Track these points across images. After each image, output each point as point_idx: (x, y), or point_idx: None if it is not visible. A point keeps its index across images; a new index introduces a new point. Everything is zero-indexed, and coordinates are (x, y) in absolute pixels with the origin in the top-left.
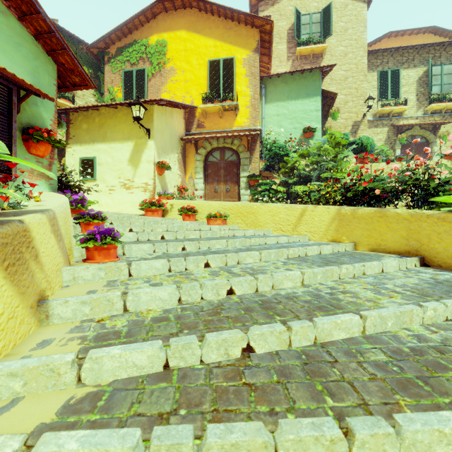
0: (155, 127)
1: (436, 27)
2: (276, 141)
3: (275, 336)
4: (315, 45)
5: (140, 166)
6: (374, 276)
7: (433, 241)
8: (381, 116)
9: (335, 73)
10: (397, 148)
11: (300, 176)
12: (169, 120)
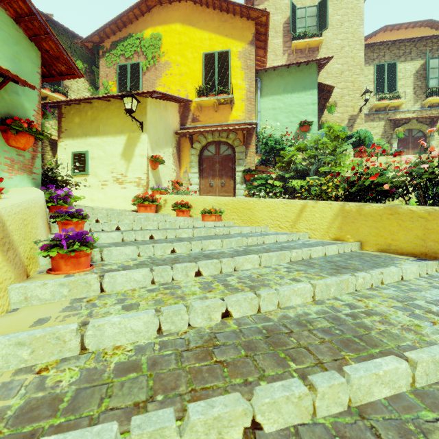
0: (148, 120)
1: (433, 20)
2: (272, 135)
3: (293, 403)
4: (311, 38)
5: (133, 160)
6: (395, 286)
7: None
8: (377, 110)
9: (331, 66)
10: (394, 142)
11: (297, 171)
12: (163, 113)
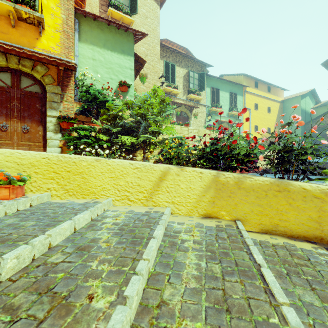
0: None
1: (188, 49)
2: (93, 85)
3: None
4: (125, 14)
5: None
6: None
7: None
8: (165, 92)
9: (139, 47)
10: (174, 117)
11: (121, 126)
12: None
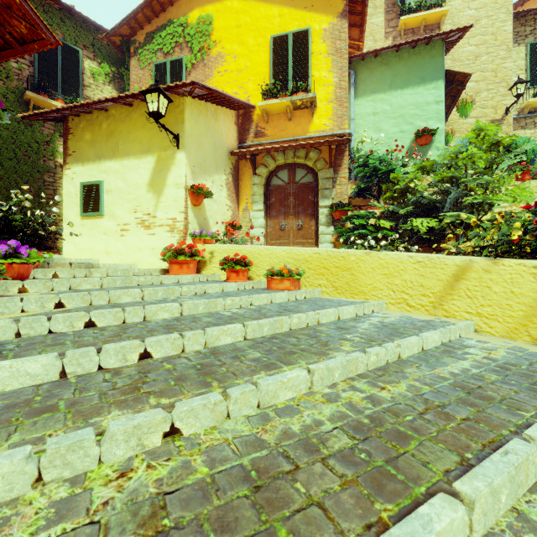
0: (186, 131)
1: None
2: (373, 152)
3: None
4: (429, 10)
5: (165, 192)
6: None
7: None
8: (531, 111)
9: (459, 50)
10: None
11: (415, 204)
12: (211, 123)
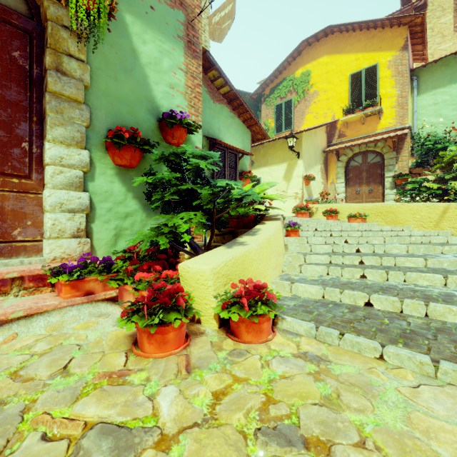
0: (303, 149)
1: None
2: (431, 134)
3: (374, 260)
4: None
5: (292, 180)
6: None
7: None
8: None
9: None
10: None
11: None
12: (313, 139)
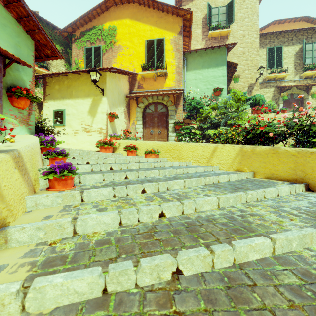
0: (107, 87)
1: (308, 16)
2: (194, 98)
3: (201, 260)
4: (222, 29)
5: (97, 115)
6: (273, 199)
7: (315, 172)
8: (268, 80)
9: (236, 49)
10: (281, 103)
11: (211, 123)
12: (117, 83)
